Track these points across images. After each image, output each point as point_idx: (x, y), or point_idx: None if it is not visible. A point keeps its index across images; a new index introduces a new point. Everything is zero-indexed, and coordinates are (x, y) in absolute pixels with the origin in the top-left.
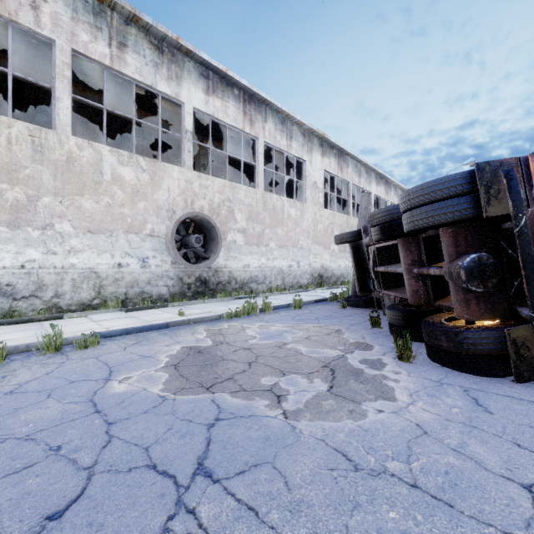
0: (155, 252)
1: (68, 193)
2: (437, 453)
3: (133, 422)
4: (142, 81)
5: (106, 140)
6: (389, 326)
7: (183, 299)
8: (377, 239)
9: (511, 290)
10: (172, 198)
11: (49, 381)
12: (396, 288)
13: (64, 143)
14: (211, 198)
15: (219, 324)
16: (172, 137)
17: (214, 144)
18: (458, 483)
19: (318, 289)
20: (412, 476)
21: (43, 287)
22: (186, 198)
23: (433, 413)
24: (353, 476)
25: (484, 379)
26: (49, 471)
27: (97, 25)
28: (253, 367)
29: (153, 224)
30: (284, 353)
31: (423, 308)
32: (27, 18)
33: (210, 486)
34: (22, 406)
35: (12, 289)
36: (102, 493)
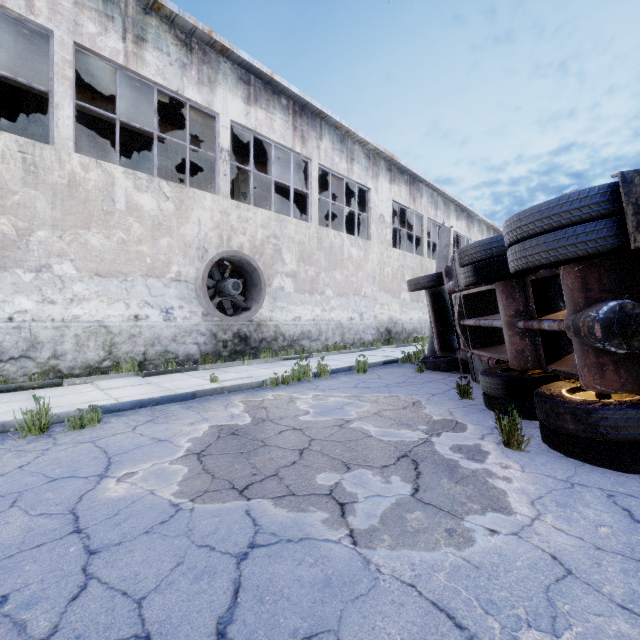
0: (182, 301)
1: (69, 226)
2: (597, 613)
3: (127, 551)
4: (165, 85)
5: (125, 164)
6: (484, 398)
7: (217, 361)
8: (469, 283)
9: None
10: (203, 233)
11: (20, 479)
12: (489, 346)
13: (65, 163)
14: (253, 234)
15: (262, 393)
16: (205, 160)
17: (257, 168)
18: None
19: (385, 347)
20: None
21: (38, 345)
22: (221, 234)
23: (572, 535)
24: None
25: (630, 477)
26: None
27: (107, 13)
28: (305, 457)
29: (179, 266)
30: (347, 435)
31: (531, 374)
32: (17, 2)
33: None
34: None
35: None
36: None
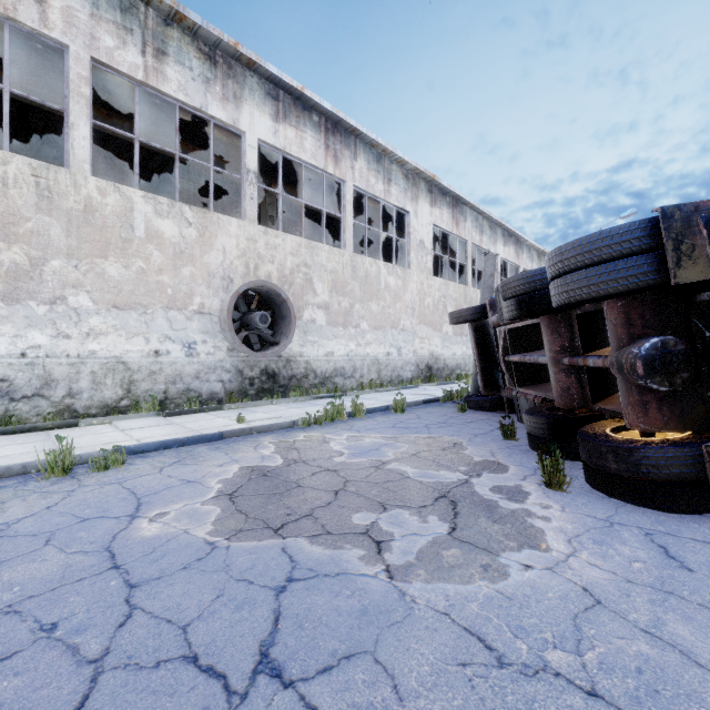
0: (205, 335)
1: (85, 255)
2: (620, 637)
3: (167, 584)
4: (187, 102)
5: (140, 185)
6: (528, 438)
7: (243, 400)
8: (512, 317)
9: (709, 389)
10: (228, 261)
11: (50, 519)
12: (536, 384)
13: (81, 187)
14: (282, 263)
15: (293, 434)
16: (229, 180)
17: (286, 190)
18: (660, 689)
19: (426, 385)
20: (588, 677)
21: (52, 383)
22: (248, 262)
23: (605, 570)
24: (497, 677)
25: (671, 516)
26: (35, 667)
27: (126, 25)
28: (340, 498)
29: (202, 297)
30: (383, 476)
31: (577, 413)
32: (30, 15)
33: (279, 694)
34: (6, 558)
35: (9, 386)
36: (112, 706)
